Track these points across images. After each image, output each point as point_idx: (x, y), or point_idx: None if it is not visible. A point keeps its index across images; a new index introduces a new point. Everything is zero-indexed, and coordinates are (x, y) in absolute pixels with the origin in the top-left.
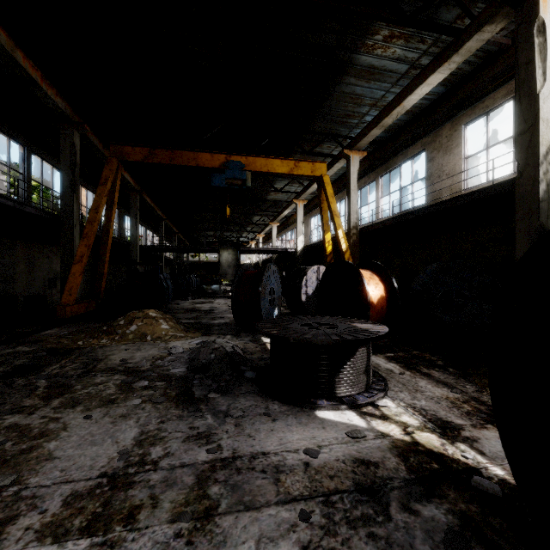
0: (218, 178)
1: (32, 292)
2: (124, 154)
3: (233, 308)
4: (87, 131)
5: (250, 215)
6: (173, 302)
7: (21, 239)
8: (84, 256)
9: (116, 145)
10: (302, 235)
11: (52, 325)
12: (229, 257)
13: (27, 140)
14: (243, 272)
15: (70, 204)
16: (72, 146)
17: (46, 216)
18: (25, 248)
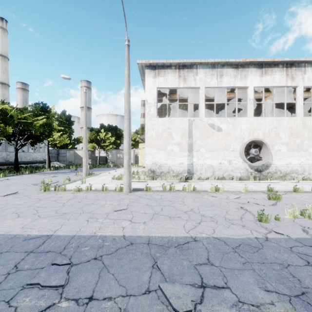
0: None
1: None
2: None
3: None
4: None
5: None
6: None
7: None
8: None
9: None
10: None
11: None
12: None
13: None
14: None
15: None
16: None
17: None
18: None
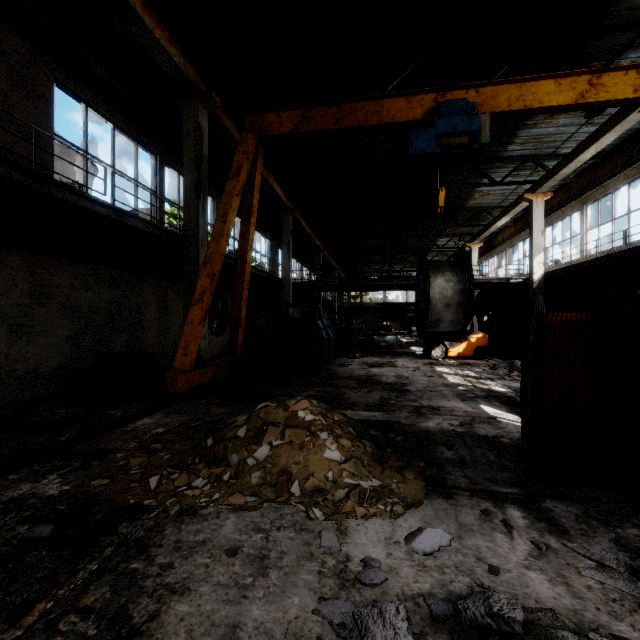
0: (422, 137)
1: (165, 344)
2: (264, 127)
3: (526, 427)
4: (217, 105)
5: (433, 237)
6: (335, 362)
7: (151, 275)
8: (206, 292)
9: (254, 115)
10: (541, 254)
11: (154, 406)
12: (446, 287)
13: (159, 147)
14: (537, 319)
15: (194, 216)
16: (197, 130)
17: (162, 234)
18: (156, 287)
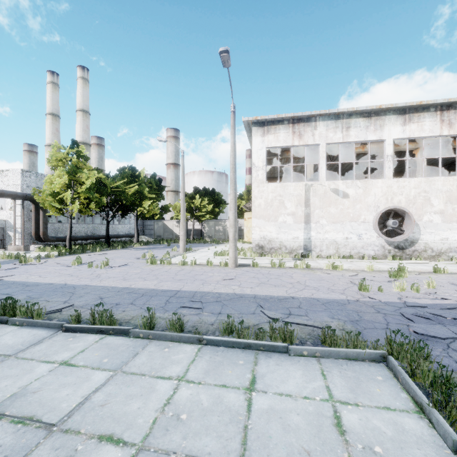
0: None
1: None
2: None
3: None
4: None
5: None
6: None
7: None
8: None
9: None
10: None
11: None
12: None
13: None
14: None
15: None
16: None
17: None
18: None
